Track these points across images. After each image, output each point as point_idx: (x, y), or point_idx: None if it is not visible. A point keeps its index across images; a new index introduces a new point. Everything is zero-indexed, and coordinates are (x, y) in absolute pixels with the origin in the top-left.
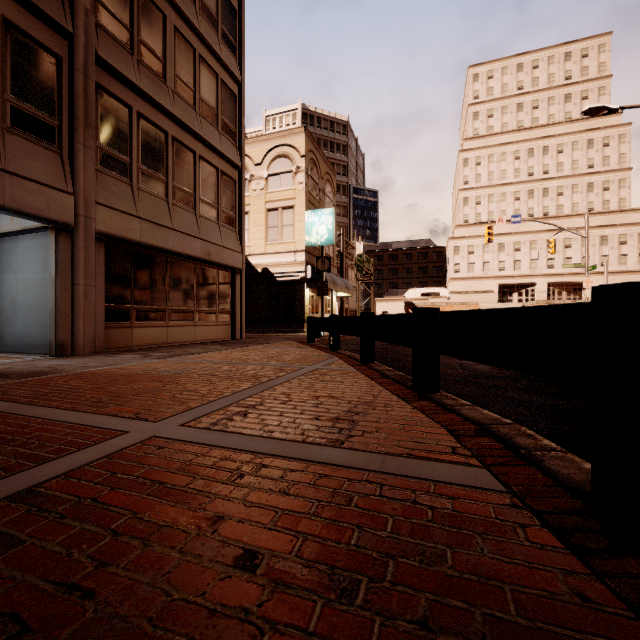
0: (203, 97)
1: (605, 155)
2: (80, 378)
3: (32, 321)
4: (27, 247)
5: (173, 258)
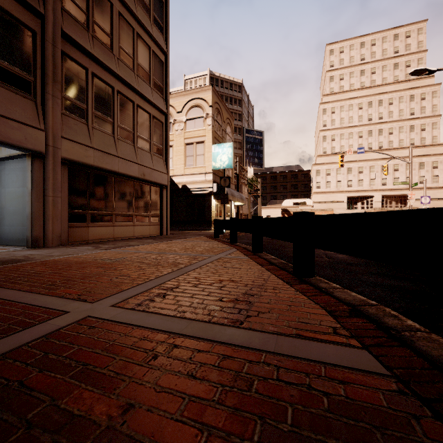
0: (139, 63)
1: (422, 106)
2: (44, 265)
3: (15, 222)
4: (12, 169)
5: (118, 177)
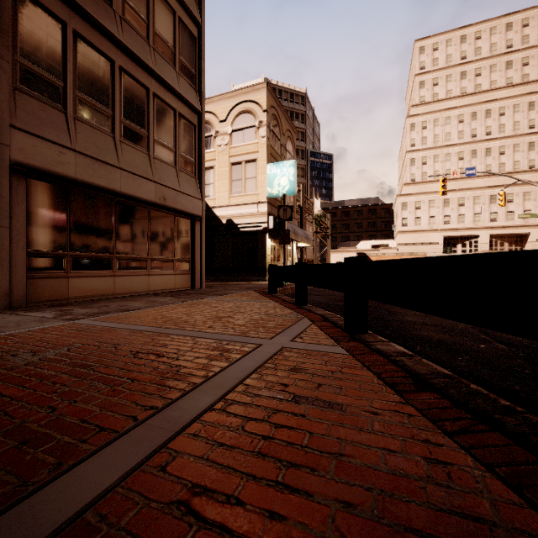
0: (158, 31)
1: None
2: None
3: None
4: None
5: (122, 201)
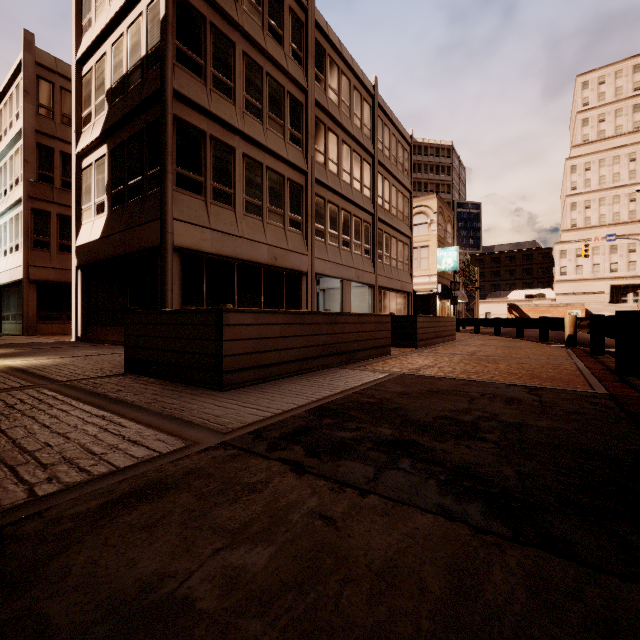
0: (399, 209)
1: None
2: None
3: None
4: (351, 292)
5: (391, 291)
